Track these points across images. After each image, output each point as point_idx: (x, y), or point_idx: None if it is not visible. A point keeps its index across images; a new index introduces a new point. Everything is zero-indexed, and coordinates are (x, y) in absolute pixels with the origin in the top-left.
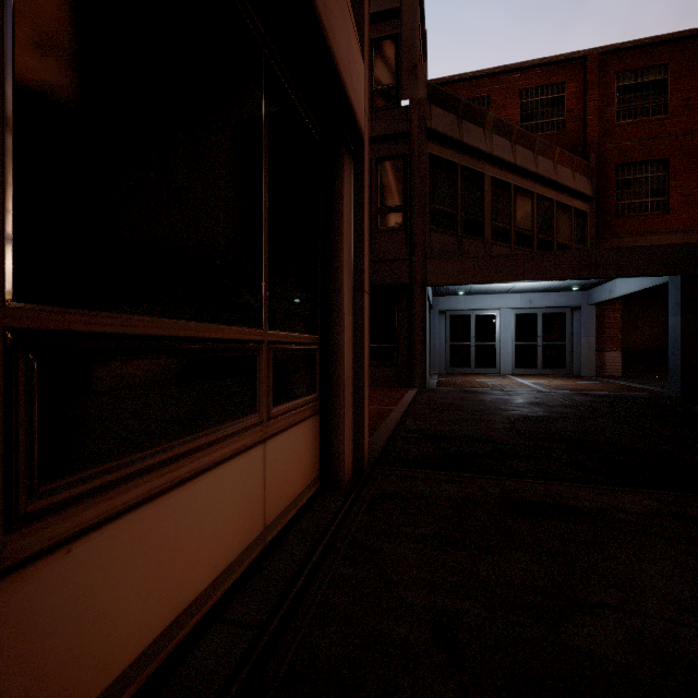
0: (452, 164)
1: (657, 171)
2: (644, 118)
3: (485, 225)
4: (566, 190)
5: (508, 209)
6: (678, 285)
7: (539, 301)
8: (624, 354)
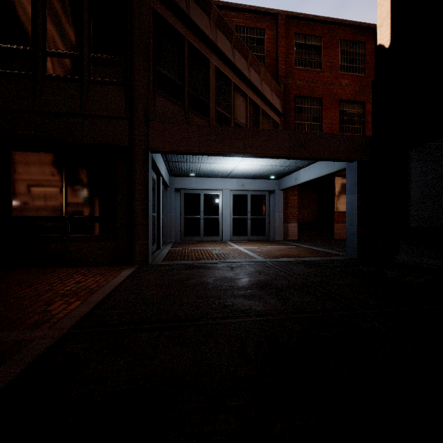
0: (178, 33)
1: (316, 105)
2: (309, 68)
3: (211, 107)
4: (267, 102)
5: (229, 101)
6: (355, 169)
7: (249, 185)
8: (297, 225)
